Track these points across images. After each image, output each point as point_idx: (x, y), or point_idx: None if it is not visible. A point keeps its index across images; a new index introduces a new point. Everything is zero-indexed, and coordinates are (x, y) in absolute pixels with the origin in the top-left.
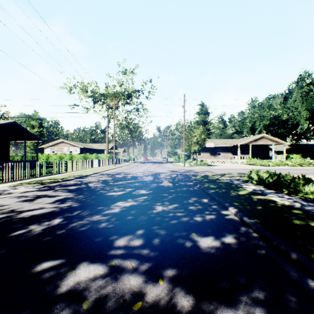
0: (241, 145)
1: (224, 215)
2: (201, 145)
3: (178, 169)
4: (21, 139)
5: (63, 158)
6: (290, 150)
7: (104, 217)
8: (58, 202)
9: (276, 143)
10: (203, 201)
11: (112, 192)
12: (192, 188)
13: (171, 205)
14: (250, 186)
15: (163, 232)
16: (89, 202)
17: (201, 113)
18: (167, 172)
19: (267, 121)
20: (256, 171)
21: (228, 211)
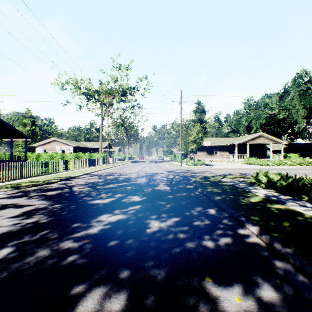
0: (238, 144)
1: (243, 236)
2: (199, 144)
3: (175, 168)
4: (7, 137)
5: (54, 157)
6: (287, 149)
7: (76, 242)
8: (23, 215)
9: (274, 142)
10: (210, 213)
11: (97, 199)
12: (192, 192)
13: (170, 220)
14: (260, 190)
15: (160, 276)
16: (64, 216)
17: (198, 111)
18: (163, 172)
19: (263, 120)
20: (264, 173)
21: (246, 229)
